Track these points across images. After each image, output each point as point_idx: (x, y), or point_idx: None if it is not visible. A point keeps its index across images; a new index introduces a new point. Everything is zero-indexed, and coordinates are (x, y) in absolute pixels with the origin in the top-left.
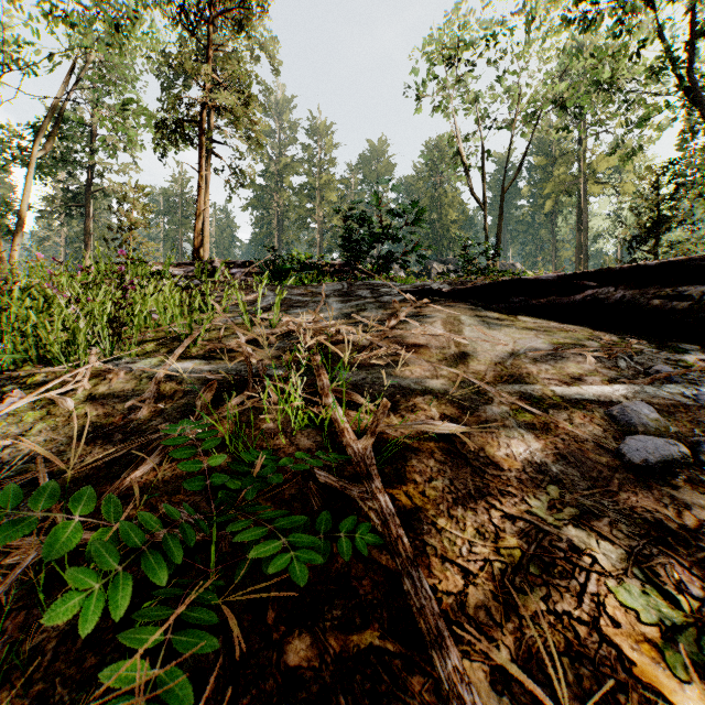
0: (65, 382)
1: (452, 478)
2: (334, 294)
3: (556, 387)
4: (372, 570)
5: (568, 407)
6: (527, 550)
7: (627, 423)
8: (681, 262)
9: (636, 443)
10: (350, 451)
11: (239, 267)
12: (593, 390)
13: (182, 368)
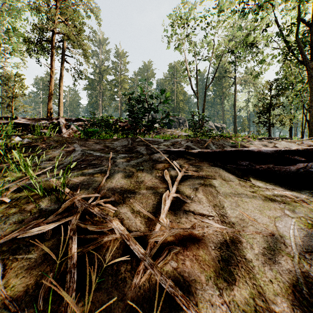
0: None
1: None
2: (122, 150)
3: None
4: None
5: None
6: None
7: None
8: None
9: None
10: None
11: (74, 121)
12: None
13: None
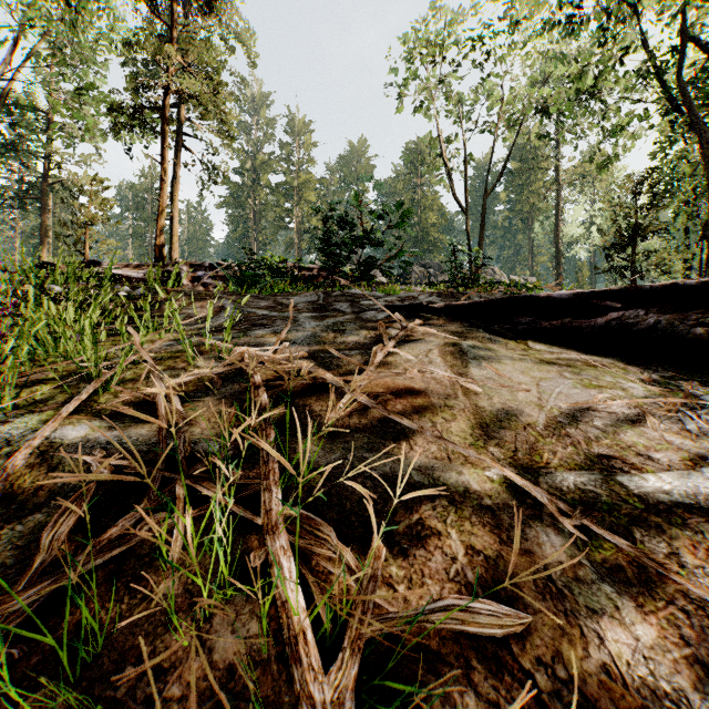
0: None
1: None
2: (307, 308)
3: (625, 476)
4: None
5: (663, 525)
6: None
7: None
8: None
9: None
10: None
11: (207, 269)
12: (679, 482)
13: (68, 438)
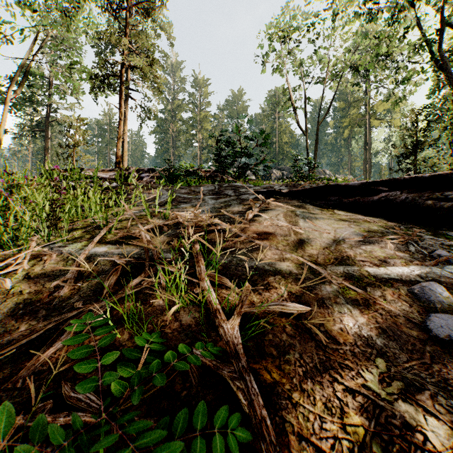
0: (11, 263)
1: (301, 352)
2: (209, 193)
3: (369, 268)
4: (241, 449)
5: (381, 285)
6: (368, 426)
7: (426, 300)
8: (446, 175)
9: (439, 321)
10: (221, 330)
11: (146, 172)
12: (396, 271)
13: (98, 252)
